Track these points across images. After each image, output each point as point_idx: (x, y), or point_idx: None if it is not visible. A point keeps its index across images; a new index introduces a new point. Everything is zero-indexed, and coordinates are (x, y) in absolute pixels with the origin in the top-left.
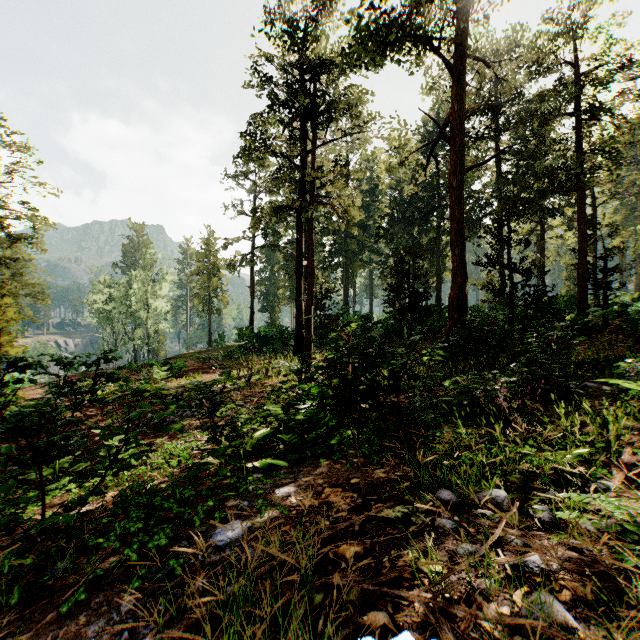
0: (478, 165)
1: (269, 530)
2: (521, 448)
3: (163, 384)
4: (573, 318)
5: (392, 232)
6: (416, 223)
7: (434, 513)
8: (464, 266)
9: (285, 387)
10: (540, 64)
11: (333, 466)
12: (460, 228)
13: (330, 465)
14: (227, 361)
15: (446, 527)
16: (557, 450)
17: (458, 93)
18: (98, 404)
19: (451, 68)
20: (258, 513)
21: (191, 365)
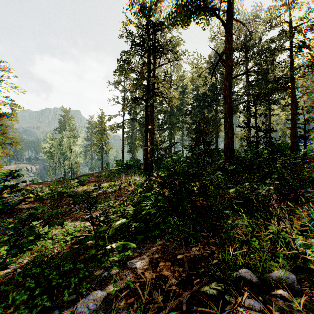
0: (239, 75)
1: (119, 301)
2: (290, 235)
3: (74, 189)
4: (304, 152)
5: (193, 112)
6: (205, 107)
7: (241, 291)
8: (232, 127)
9: (138, 191)
10: (271, 23)
11: (165, 243)
12: (230, 108)
13: (163, 243)
14: (109, 177)
15: (255, 308)
16: (313, 236)
17: (229, 37)
18: (39, 200)
19: (225, 24)
20: (113, 282)
21: (91, 179)
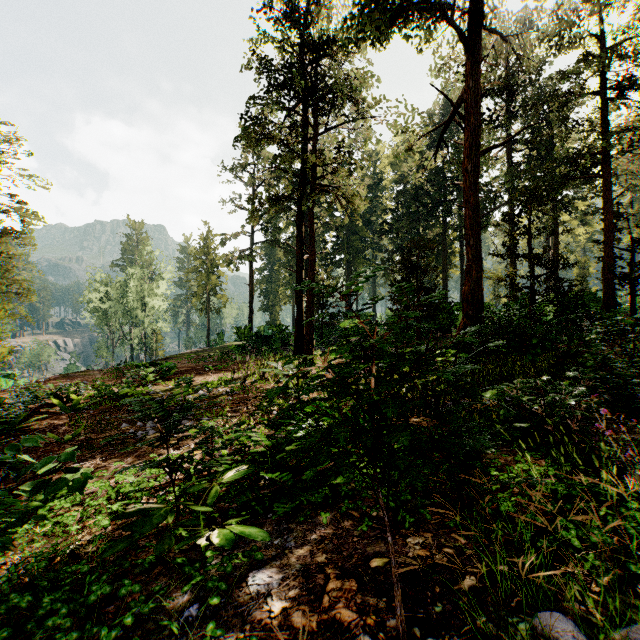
0: (495, 147)
1: None
2: None
3: (145, 388)
4: None
5: (397, 227)
6: (421, 218)
7: None
8: (480, 258)
9: None
10: (561, 38)
11: (340, 524)
12: (475, 216)
13: (336, 521)
14: (223, 362)
15: None
16: None
17: (473, 68)
18: (71, 411)
19: (465, 40)
20: (210, 638)
21: (184, 366)
